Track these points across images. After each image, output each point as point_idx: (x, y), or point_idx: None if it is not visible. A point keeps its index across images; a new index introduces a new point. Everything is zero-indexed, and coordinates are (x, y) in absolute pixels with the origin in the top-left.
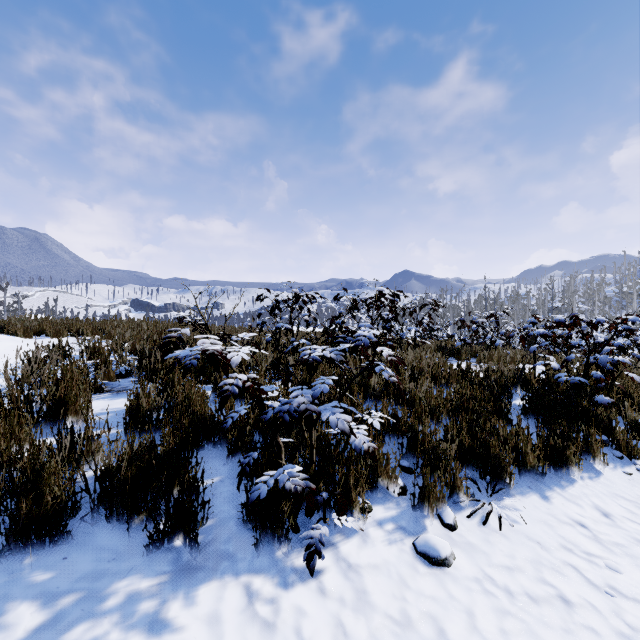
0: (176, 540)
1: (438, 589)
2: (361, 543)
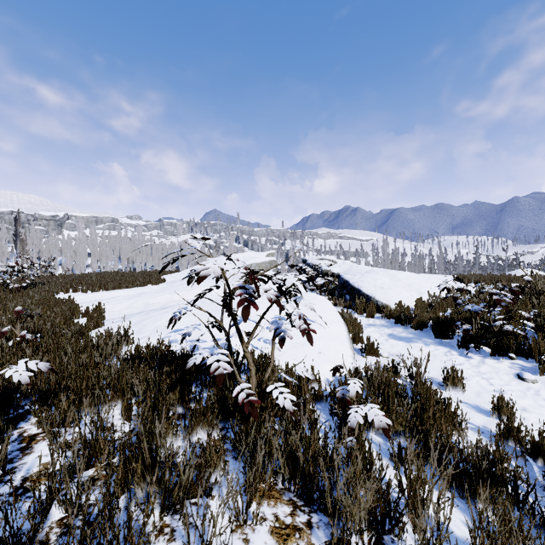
0: (443, 339)
1: (507, 379)
2: (495, 362)
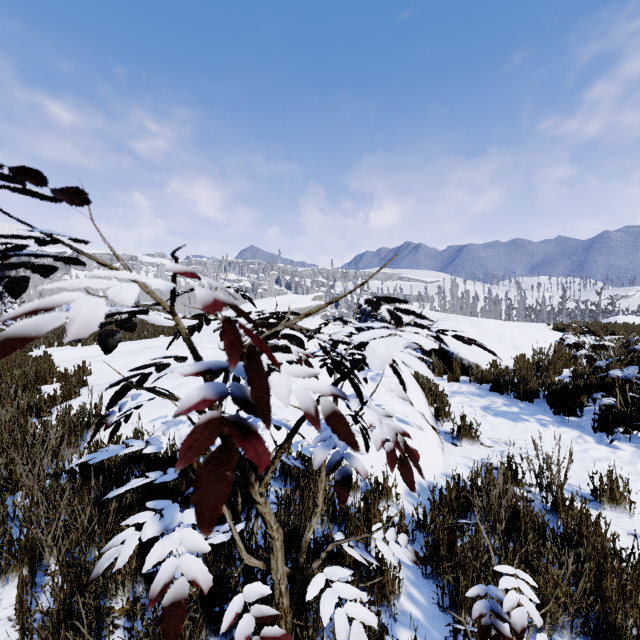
0: (566, 416)
1: None
2: None
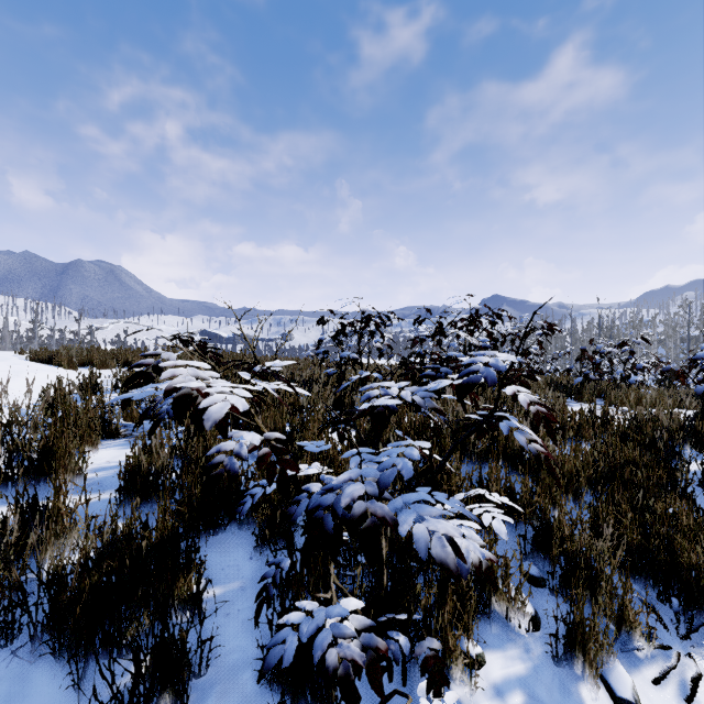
0: None
1: None
2: None
